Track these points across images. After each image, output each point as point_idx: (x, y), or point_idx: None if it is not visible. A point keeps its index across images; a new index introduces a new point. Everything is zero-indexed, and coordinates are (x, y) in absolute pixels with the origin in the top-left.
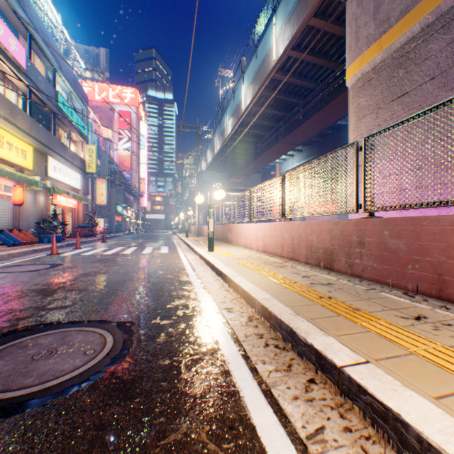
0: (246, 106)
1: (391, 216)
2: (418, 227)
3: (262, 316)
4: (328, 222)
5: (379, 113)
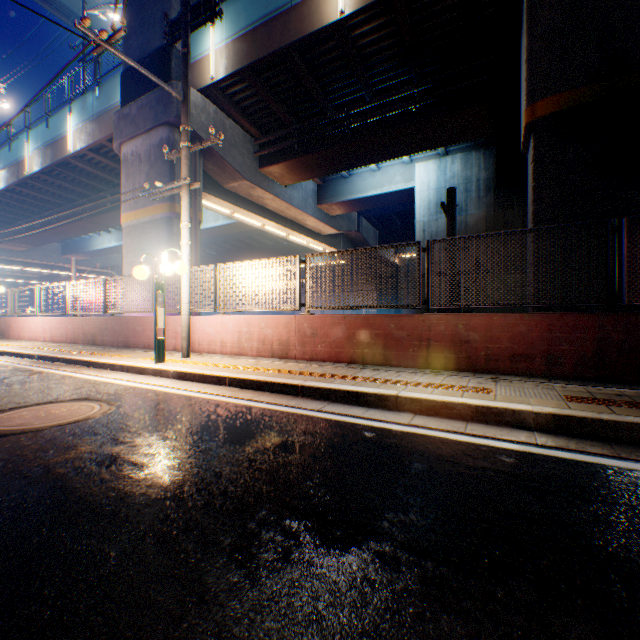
0: (34, 171)
1: (141, 314)
2: (123, 321)
3: (41, 359)
4: (95, 318)
5: (137, 254)
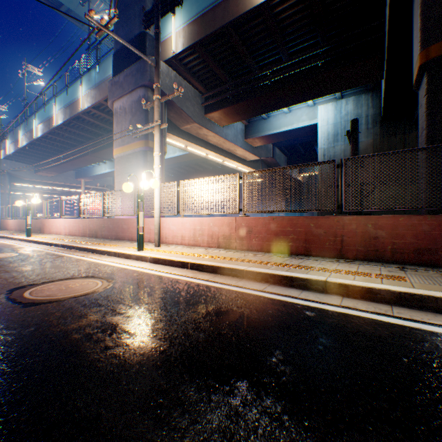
0: (59, 124)
1: (126, 217)
2: (115, 221)
3: (63, 247)
4: (97, 219)
5: (123, 176)
